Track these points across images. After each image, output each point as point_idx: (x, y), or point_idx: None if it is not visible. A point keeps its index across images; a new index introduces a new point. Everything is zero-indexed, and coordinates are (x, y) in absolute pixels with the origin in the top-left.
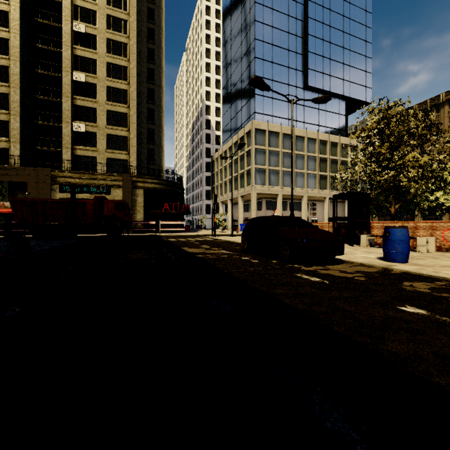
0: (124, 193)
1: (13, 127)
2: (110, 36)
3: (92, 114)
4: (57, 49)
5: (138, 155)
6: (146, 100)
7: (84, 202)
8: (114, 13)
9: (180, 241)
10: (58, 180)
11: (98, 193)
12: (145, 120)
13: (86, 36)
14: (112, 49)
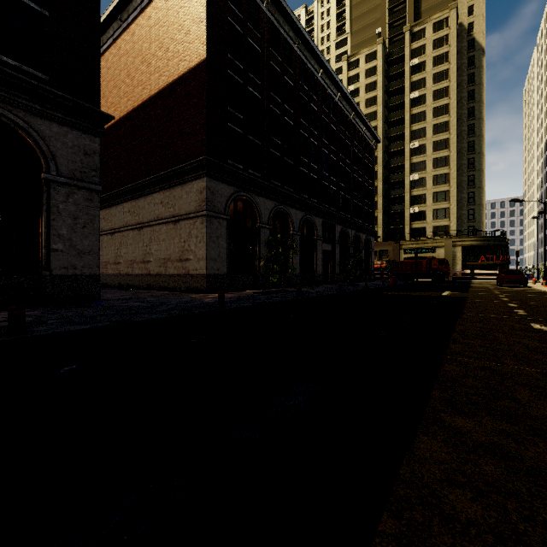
0: (446, 251)
1: (379, 219)
2: (435, 139)
3: (422, 198)
4: (400, 163)
5: (458, 217)
6: (466, 170)
7: (420, 261)
8: (438, 120)
9: (478, 283)
10: (403, 247)
11: (427, 252)
12: (465, 186)
13: (419, 147)
14: (437, 147)
